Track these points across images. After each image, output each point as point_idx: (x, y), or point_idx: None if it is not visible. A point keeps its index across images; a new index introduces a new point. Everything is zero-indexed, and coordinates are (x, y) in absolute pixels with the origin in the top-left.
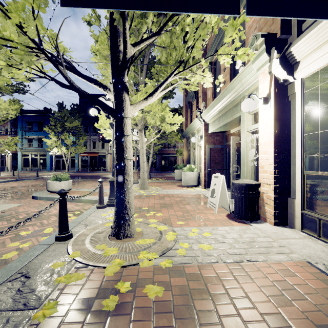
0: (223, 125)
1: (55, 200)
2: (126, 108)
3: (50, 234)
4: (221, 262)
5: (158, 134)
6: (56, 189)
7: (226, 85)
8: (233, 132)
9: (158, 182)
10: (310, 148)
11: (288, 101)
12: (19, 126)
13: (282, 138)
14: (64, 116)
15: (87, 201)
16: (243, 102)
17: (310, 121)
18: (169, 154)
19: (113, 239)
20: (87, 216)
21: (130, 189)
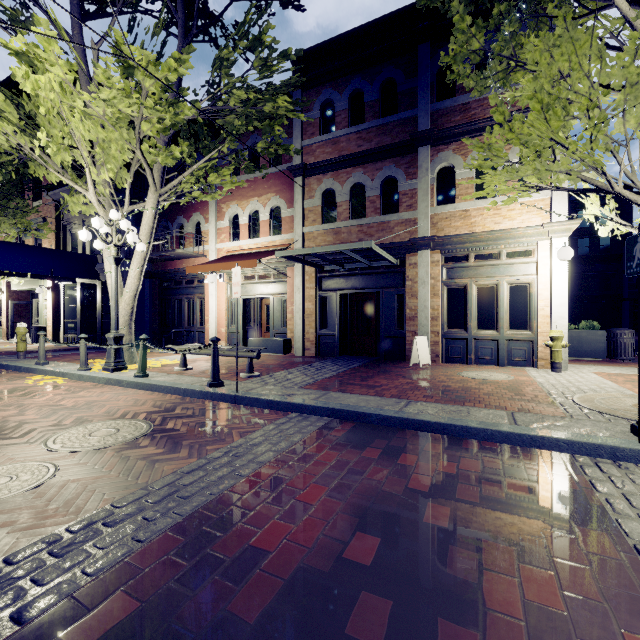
0: (28, 288)
1: None
2: None
3: None
4: None
5: None
6: None
7: None
8: None
9: None
10: (66, 311)
11: (61, 291)
12: None
13: (57, 306)
14: None
15: None
16: (37, 289)
17: (66, 301)
18: None
19: None
20: None
21: None
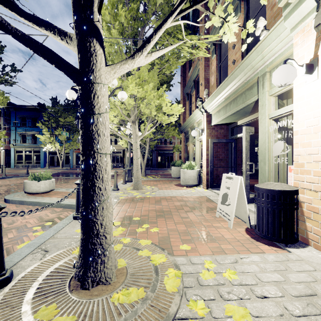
0: (231, 115)
1: None
2: (97, 68)
3: None
4: None
5: (154, 126)
6: (34, 190)
7: (237, 65)
8: (241, 124)
9: (154, 180)
10: None
11: None
12: (12, 122)
13: None
14: (57, 111)
15: (67, 206)
16: (277, 70)
17: None
18: (166, 150)
19: (74, 288)
20: (55, 232)
21: (105, 202)
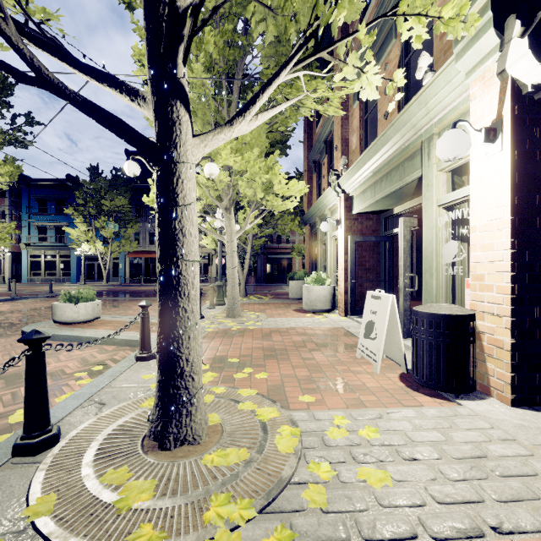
0: (382, 198)
1: (10, 359)
2: (182, 141)
3: (21, 426)
4: (426, 535)
5: (260, 216)
6: (69, 318)
7: (390, 120)
8: (399, 212)
9: (260, 303)
10: None
11: None
12: (24, 207)
13: (528, 214)
14: (100, 188)
15: (124, 343)
16: (442, 137)
17: None
18: (280, 254)
19: (150, 449)
20: (111, 379)
21: (192, 330)
